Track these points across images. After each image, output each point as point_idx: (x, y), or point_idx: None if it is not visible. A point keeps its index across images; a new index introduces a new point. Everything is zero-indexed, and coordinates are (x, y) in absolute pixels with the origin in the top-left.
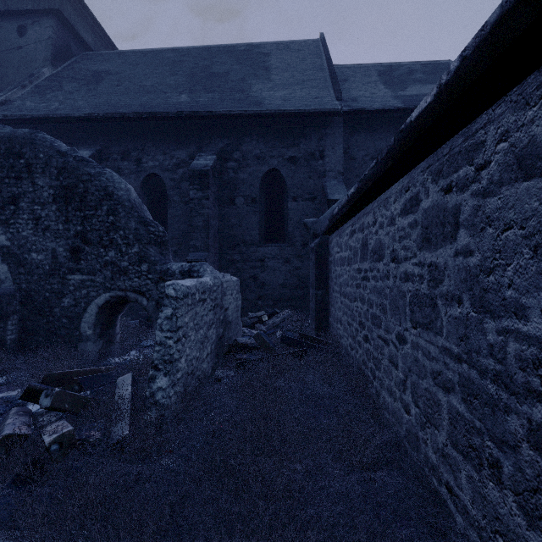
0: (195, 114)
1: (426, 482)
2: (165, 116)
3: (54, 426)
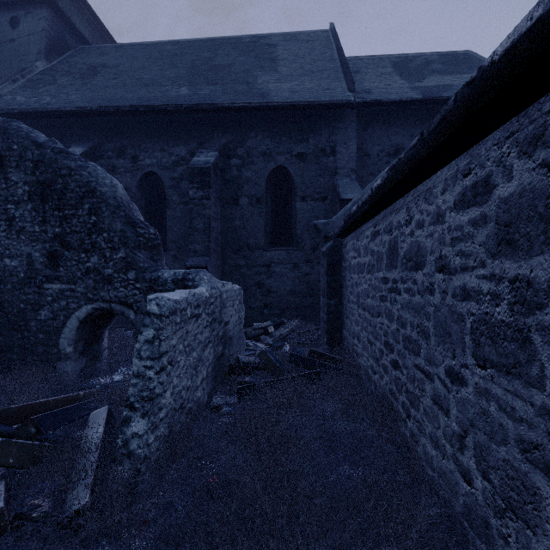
0: (195, 107)
1: None
2: (163, 109)
3: None
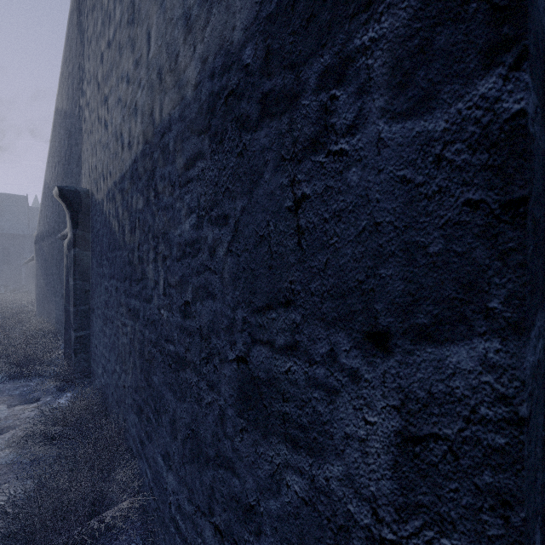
0: None
1: None
2: None
3: None
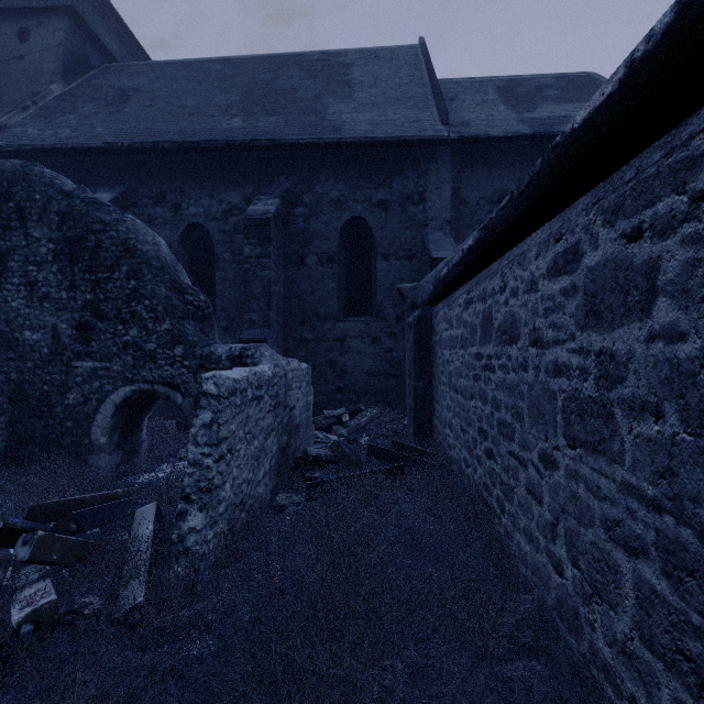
0: (251, 144)
1: (595, 690)
2: (212, 146)
3: (33, 590)
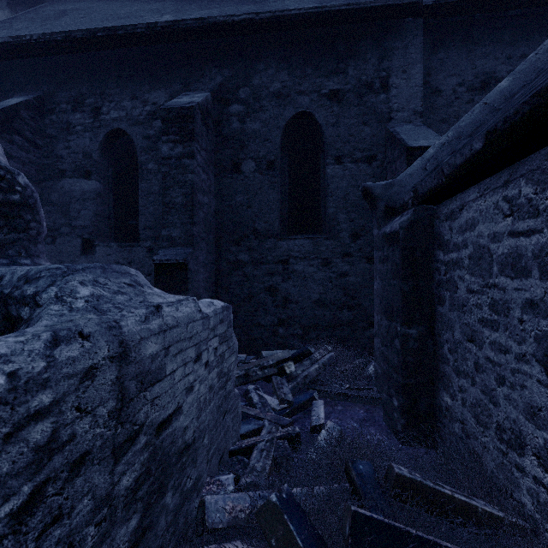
0: (176, 26)
1: None
2: (130, 33)
3: None
